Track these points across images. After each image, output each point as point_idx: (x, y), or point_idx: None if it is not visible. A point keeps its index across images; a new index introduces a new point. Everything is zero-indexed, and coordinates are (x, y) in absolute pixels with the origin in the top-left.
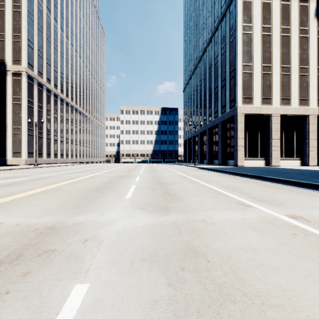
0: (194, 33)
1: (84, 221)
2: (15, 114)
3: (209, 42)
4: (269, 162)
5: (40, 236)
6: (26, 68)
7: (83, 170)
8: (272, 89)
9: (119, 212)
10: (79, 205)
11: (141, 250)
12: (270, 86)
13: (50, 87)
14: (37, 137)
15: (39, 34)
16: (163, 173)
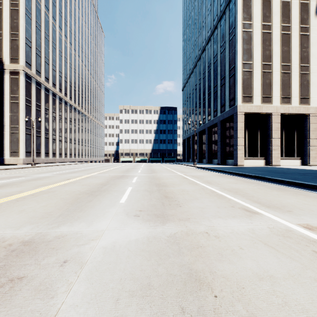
0: (193, 32)
1: (69, 233)
2: (12, 113)
3: (208, 41)
4: (270, 162)
5: (11, 254)
6: (24, 66)
7: (80, 170)
8: (272, 88)
9: (110, 220)
10: (68, 211)
11: (130, 278)
12: (270, 84)
13: (48, 86)
14: (35, 136)
15: (37, 32)
16: (162, 173)
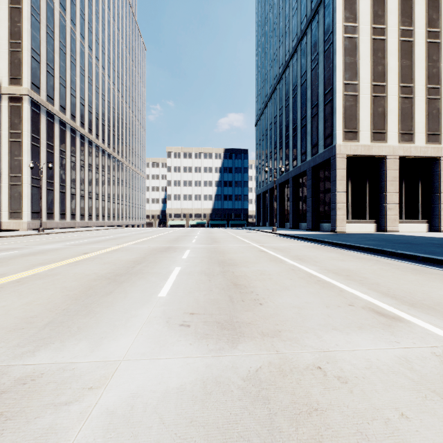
0: (271, 42)
1: (48, 370)
2: (12, 157)
3: (293, 53)
4: (383, 226)
5: None
6: (29, 89)
7: (107, 239)
8: (387, 120)
9: (136, 336)
10: (65, 315)
11: None
12: (384, 115)
13: (65, 119)
14: (46, 190)
15: (48, 41)
16: (227, 243)
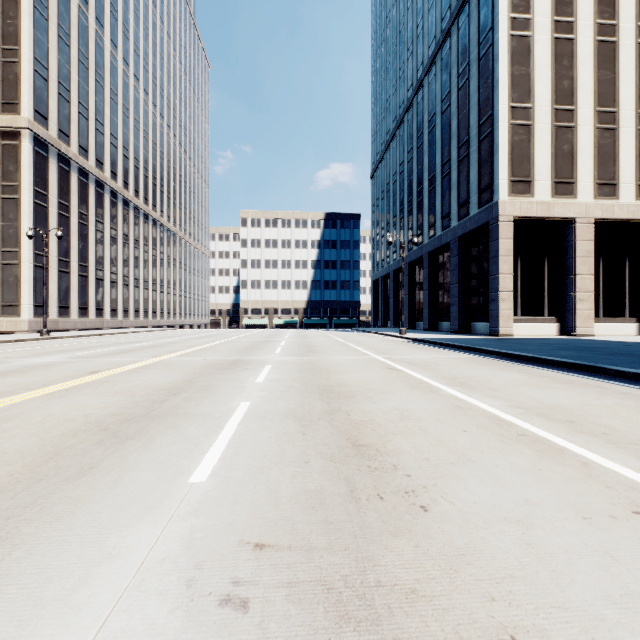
0: (396, 51)
1: None
2: (6, 222)
3: (430, 65)
4: (570, 327)
5: None
6: (31, 120)
7: (143, 346)
8: (576, 163)
9: None
10: None
11: None
12: (572, 155)
13: (87, 166)
14: (57, 272)
15: (61, 49)
16: (332, 354)
